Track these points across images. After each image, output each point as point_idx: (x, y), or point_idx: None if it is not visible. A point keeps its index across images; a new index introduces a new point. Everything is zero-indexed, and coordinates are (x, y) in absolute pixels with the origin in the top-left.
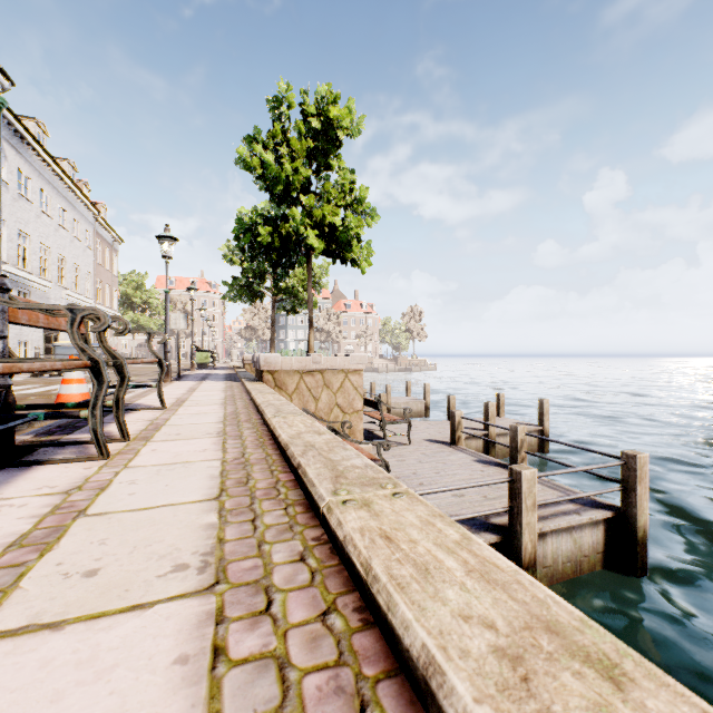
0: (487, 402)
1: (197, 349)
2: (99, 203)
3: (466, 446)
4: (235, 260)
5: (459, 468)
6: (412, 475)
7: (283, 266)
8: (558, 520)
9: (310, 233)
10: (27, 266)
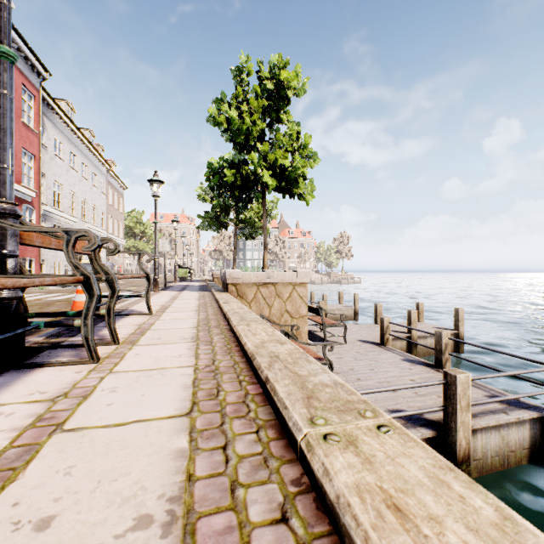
0: (410, 310)
1: (179, 266)
2: (110, 160)
3: (392, 346)
4: (207, 198)
5: (390, 366)
6: (350, 370)
7: (243, 201)
8: (487, 419)
9: (265, 173)
10: (60, 207)
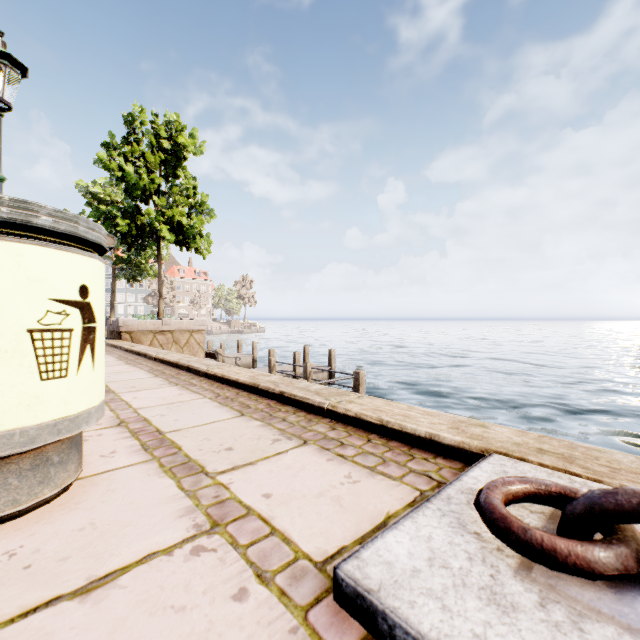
0: (295, 352)
1: None
2: None
3: None
4: None
5: None
6: None
7: (136, 248)
8: None
9: (163, 228)
10: None
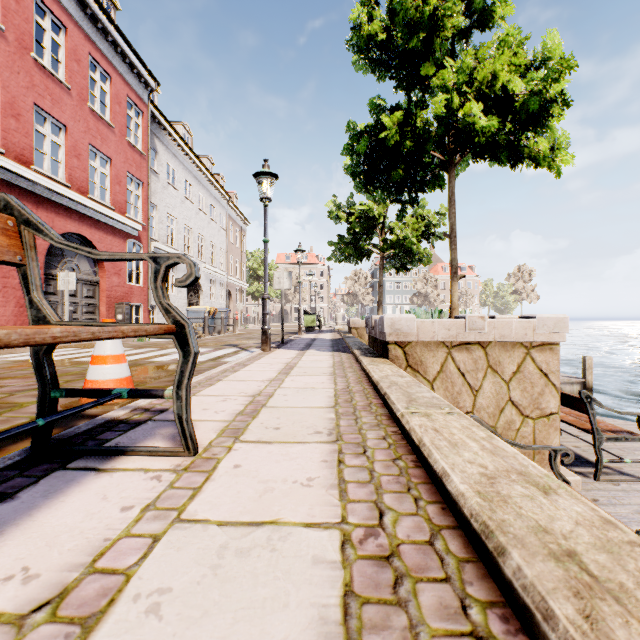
0: None
1: (305, 312)
2: (232, 192)
3: None
4: (341, 215)
5: None
6: None
7: (410, 190)
8: None
9: (472, 104)
10: (174, 244)
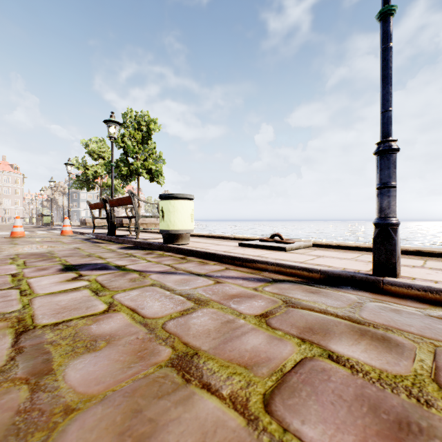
0: None
1: (42, 214)
2: None
3: None
4: (80, 167)
5: None
6: None
7: (126, 181)
8: None
9: (144, 172)
10: None
